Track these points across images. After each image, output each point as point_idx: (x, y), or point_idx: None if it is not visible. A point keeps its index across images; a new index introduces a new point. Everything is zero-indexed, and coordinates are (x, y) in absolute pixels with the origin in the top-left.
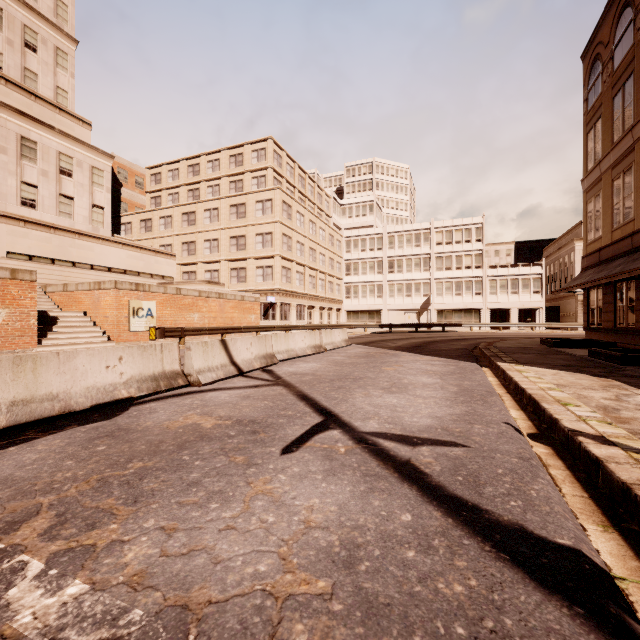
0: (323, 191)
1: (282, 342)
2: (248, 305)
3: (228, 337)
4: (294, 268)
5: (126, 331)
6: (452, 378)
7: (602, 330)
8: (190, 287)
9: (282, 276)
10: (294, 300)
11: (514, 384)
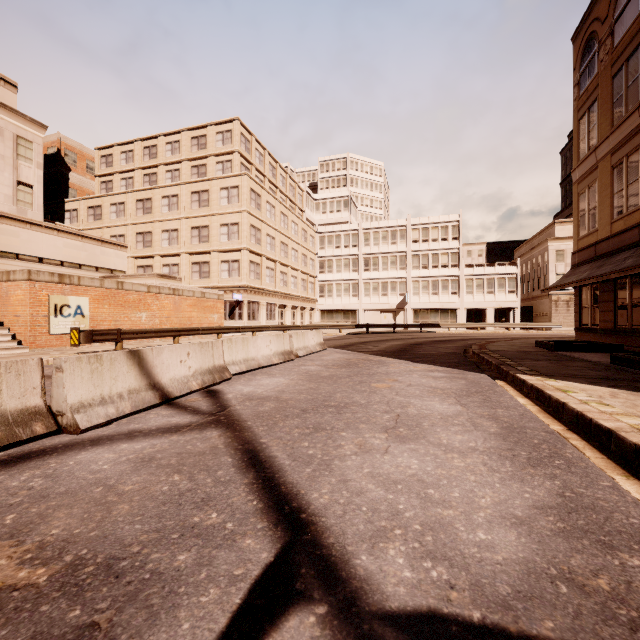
0: (296, 183)
1: (239, 349)
2: (210, 303)
3: (184, 340)
4: (264, 263)
5: (45, 334)
6: (475, 402)
7: (598, 331)
8: (139, 281)
9: (250, 271)
10: (264, 298)
11: (574, 415)
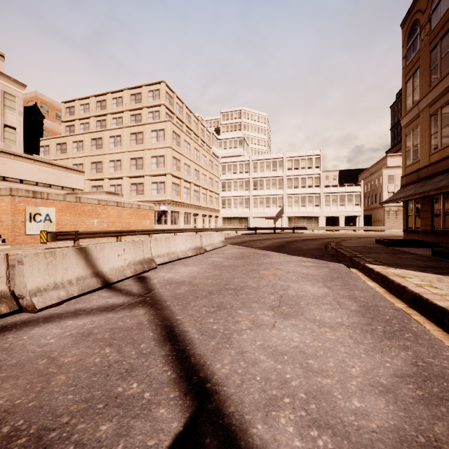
0: (205, 127)
1: (163, 246)
2: (143, 212)
3: (125, 238)
4: (182, 184)
5: (22, 234)
6: (337, 286)
7: (420, 232)
8: (92, 197)
9: (172, 190)
10: (182, 209)
11: (412, 295)
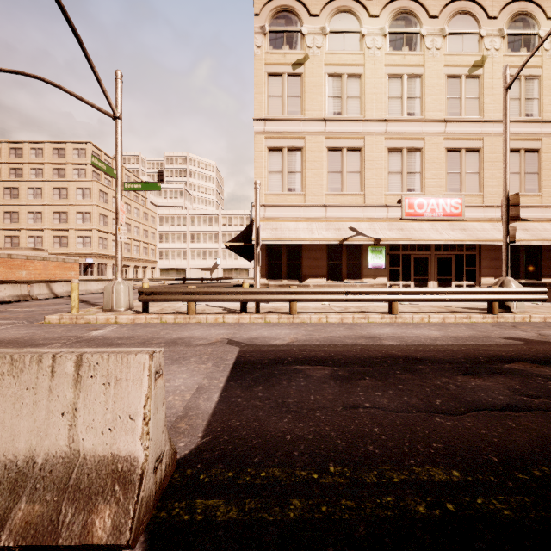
0: (139, 179)
1: (83, 286)
2: (69, 265)
3: None
4: (110, 238)
5: None
6: None
7: None
8: (17, 252)
9: (99, 244)
10: (110, 261)
11: None
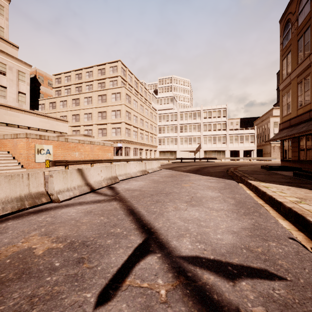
0: (147, 90)
1: (122, 169)
2: (107, 148)
3: (95, 165)
4: (132, 129)
5: (33, 162)
6: (227, 192)
7: (291, 161)
8: (74, 138)
9: (125, 133)
10: (132, 145)
11: (268, 197)
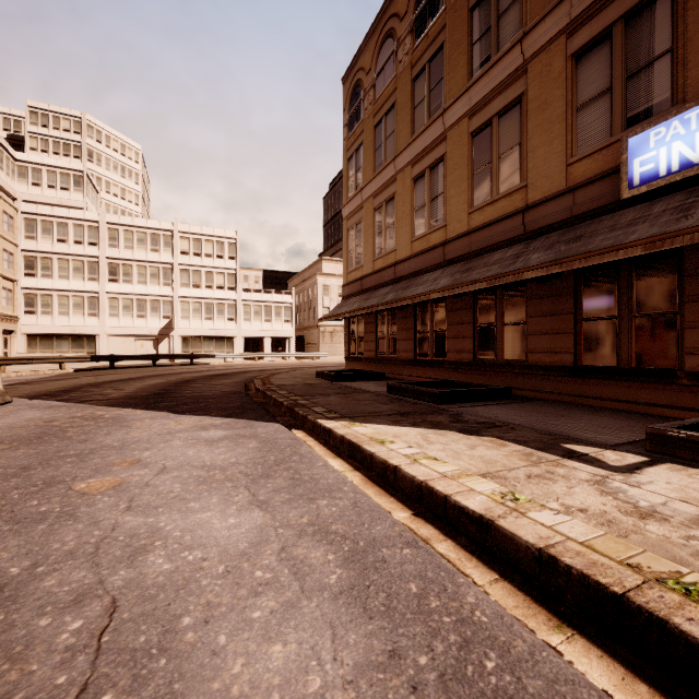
0: None
1: None
2: None
3: None
4: None
5: None
6: (281, 492)
7: (364, 360)
8: None
9: None
10: None
11: (414, 486)
